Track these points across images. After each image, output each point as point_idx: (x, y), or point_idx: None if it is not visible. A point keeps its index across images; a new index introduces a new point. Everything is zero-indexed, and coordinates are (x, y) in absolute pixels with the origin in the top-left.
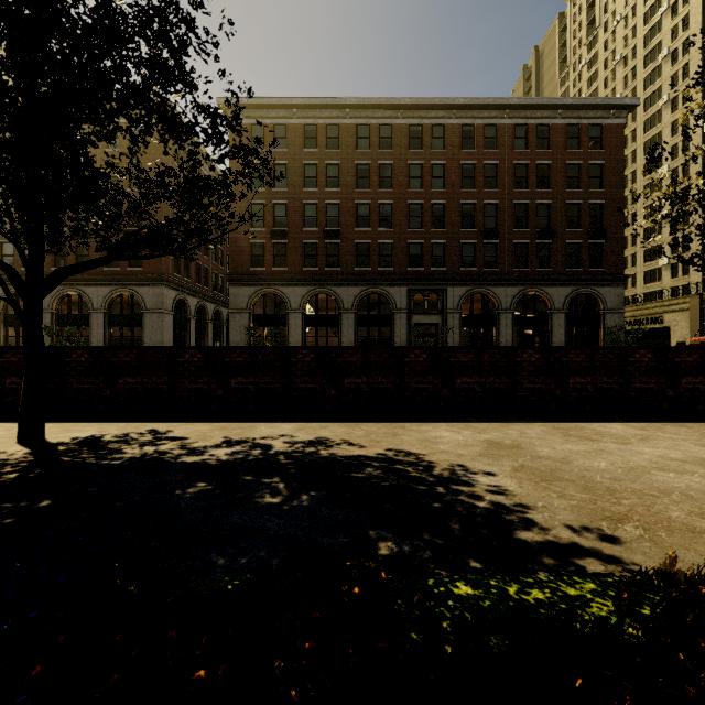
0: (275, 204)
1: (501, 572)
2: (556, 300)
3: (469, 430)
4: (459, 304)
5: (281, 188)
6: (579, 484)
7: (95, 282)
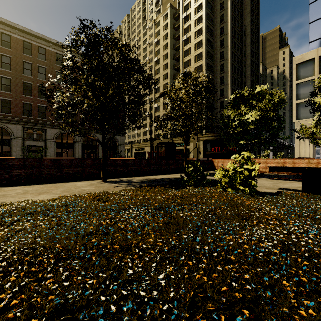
0: None
1: None
2: (100, 139)
3: None
4: (54, 137)
5: None
6: None
7: None
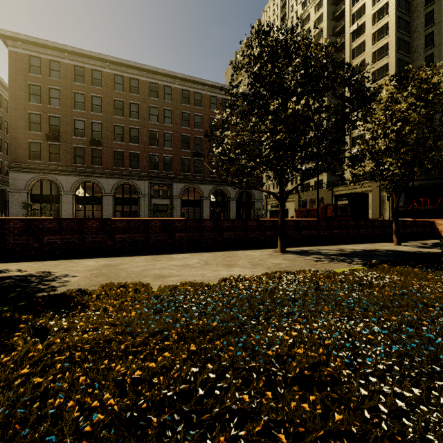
0: (51, 116)
1: (4, 305)
2: (232, 193)
3: (107, 260)
4: (180, 193)
5: (55, 106)
6: (110, 276)
7: None
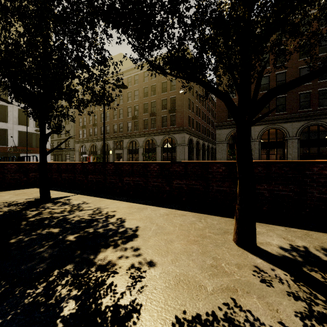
0: None
1: None
2: None
3: None
4: None
5: None
6: None
7: (158, 134)
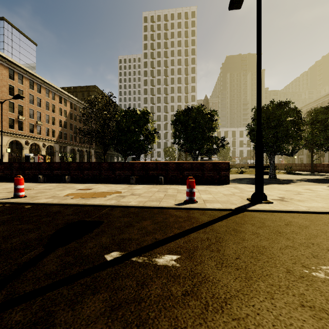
0: None
1: None
2: None
3: None
4: None
5: None
6: None
7: None
